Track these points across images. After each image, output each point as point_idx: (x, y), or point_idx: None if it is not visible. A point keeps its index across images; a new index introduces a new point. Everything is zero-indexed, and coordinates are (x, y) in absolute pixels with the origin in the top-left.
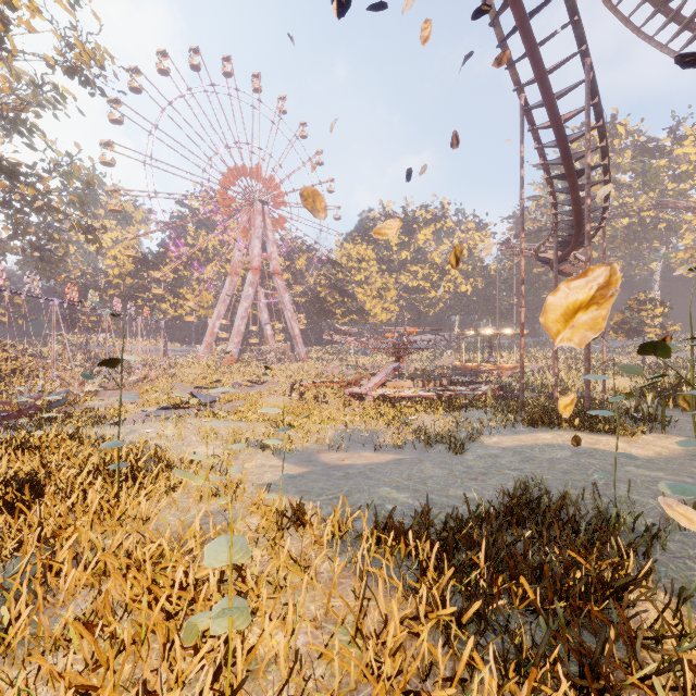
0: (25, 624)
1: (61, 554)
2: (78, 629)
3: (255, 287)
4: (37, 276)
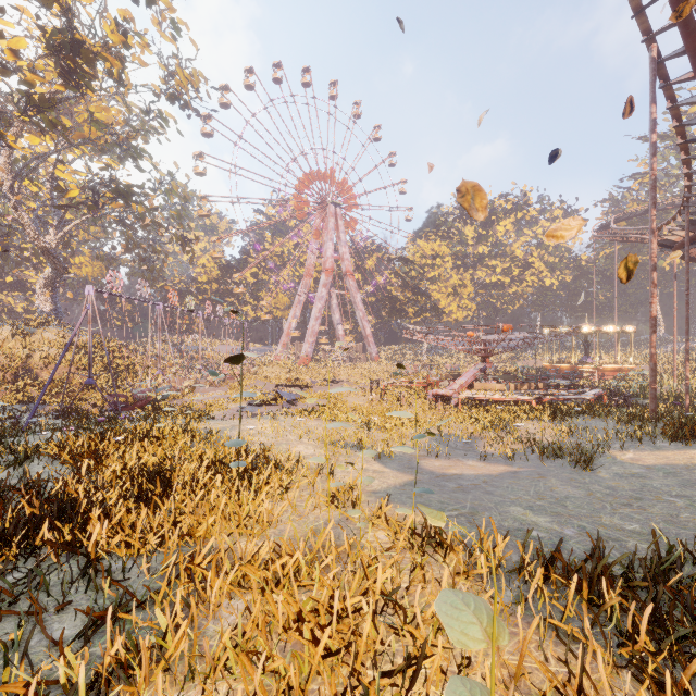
0: (180, 637)
1: (201, 557)
2: (242, 660)
3: (328, 288)
4: (146, 283)
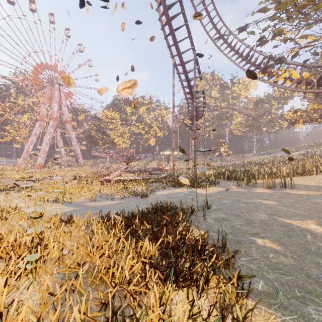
0: None
1: None
2: None
3: (54, 128)
4: None
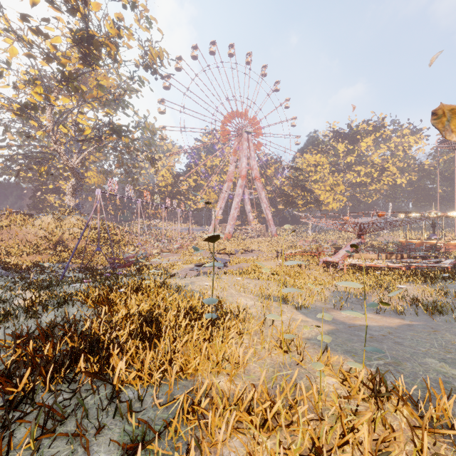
0: None
1: (198, 396)
2: None
3: (243, 188)
4: (131, 187)
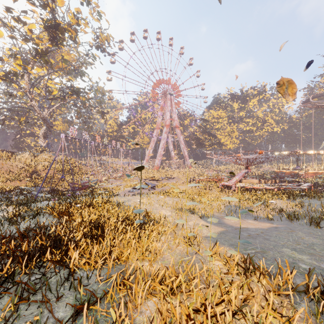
0: None
1: (127, 274)
2: None
3: (167, 134)
4: (87, 132)
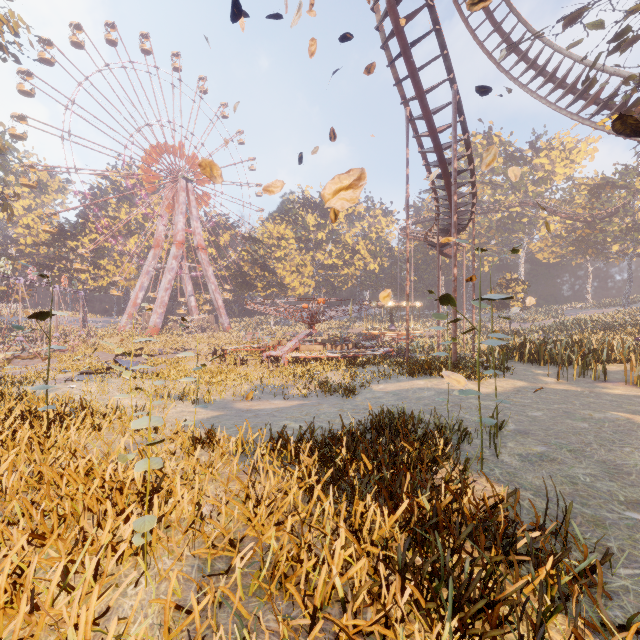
0: None
1: None
2: (26, 506)
3: (178, 260)
4: None
